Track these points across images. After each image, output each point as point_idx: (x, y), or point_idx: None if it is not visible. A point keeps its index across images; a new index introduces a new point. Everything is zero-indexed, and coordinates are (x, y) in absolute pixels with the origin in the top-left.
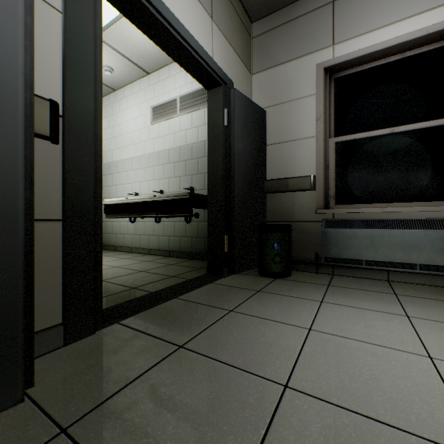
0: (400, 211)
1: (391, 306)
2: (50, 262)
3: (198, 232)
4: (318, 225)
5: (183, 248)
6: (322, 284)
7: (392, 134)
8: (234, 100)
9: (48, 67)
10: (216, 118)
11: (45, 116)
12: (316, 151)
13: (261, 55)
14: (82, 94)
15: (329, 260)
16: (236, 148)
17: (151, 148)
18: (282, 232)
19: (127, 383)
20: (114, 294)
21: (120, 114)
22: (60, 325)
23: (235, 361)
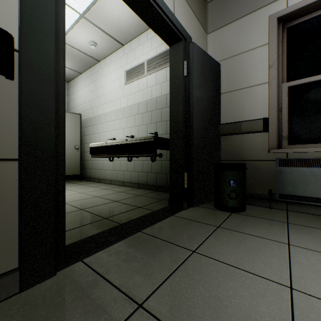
0: None
1: None
2: (5, 204)
3: (161, 169)
4: (271, 163)
5: (149, 181)
6: (281, 221)
7: None
8: (193, 53)
9: None
10: (176, 70)
11: None
12: (269, 96)
13: (215, 16)
14: (41, 30)
15: (284, 197)
16: (195, 95)
17: (125, 103)
18: (238, 170)
19: None
20: (88, 224)
21: (102, 78)
22: (15, 270)
23: None
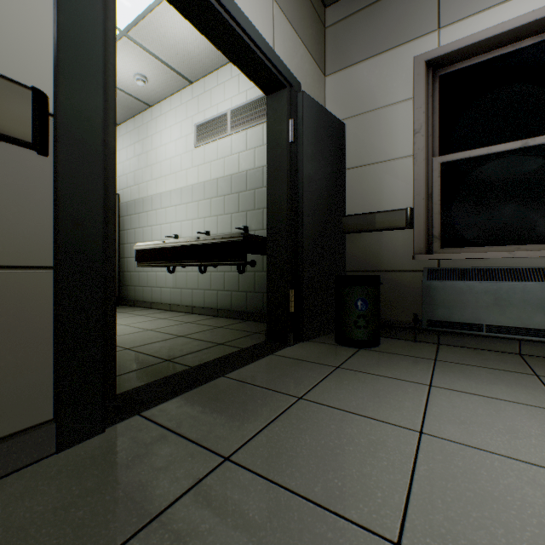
0: (539, 256)
1: (537, 396)
2: (36, 330)
3: (254, 285)
4: (416, 275)
5: (235, 305)
6: (427, 358)
7: (524, 149)
8: (303, 108)
9: (32, 42)
10: (278, 132)
11: (24, 112)
12: (414, 175)
13: (337, 49)
14: (85, 85)
15: (434, 324)
16: (306, 172)
17: (195, 177)
18: (369, 286)
19: (139, 528)
20: (141, 369)
21: (156, 135)
22: (50, 422)
23: (310, 490)
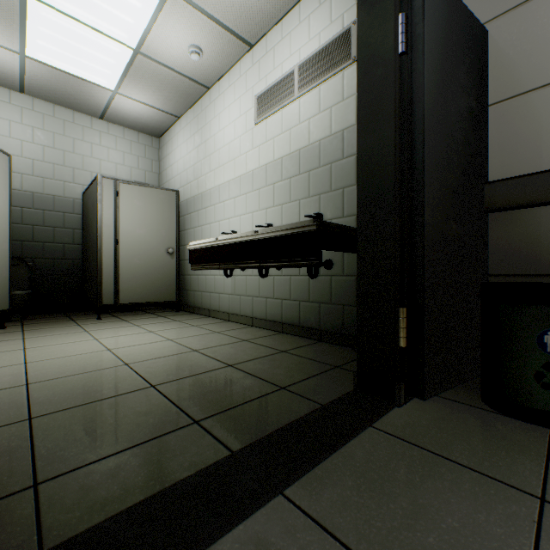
0: None
1: None
2: None
3: (329, 294)
4: None
5: (304, 319)
6: None
7: None
8: None
9: None
10: (376, 42)
11: None
12: None
13: None
14: None
15: None
16: (428, 102)
17: (255, 160)
18: None
19: None
20: (147, 443)
21: (215, 120)
22: None
23: None
